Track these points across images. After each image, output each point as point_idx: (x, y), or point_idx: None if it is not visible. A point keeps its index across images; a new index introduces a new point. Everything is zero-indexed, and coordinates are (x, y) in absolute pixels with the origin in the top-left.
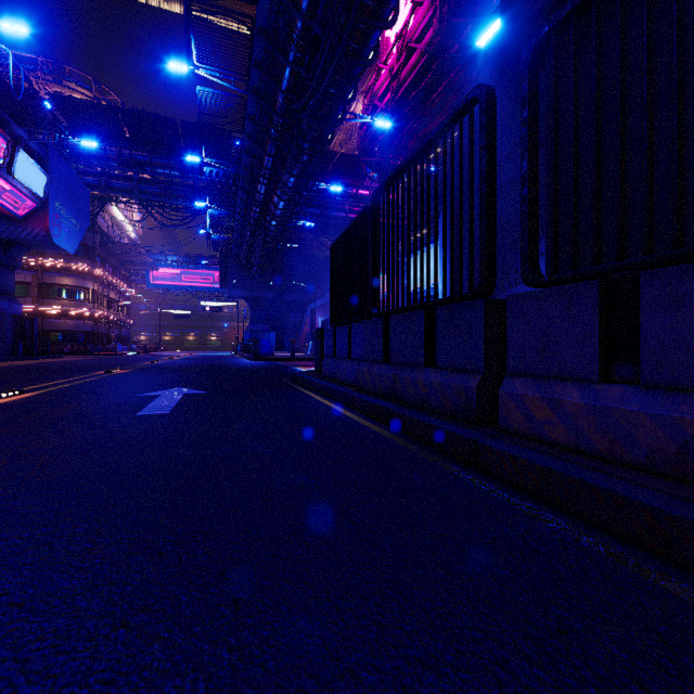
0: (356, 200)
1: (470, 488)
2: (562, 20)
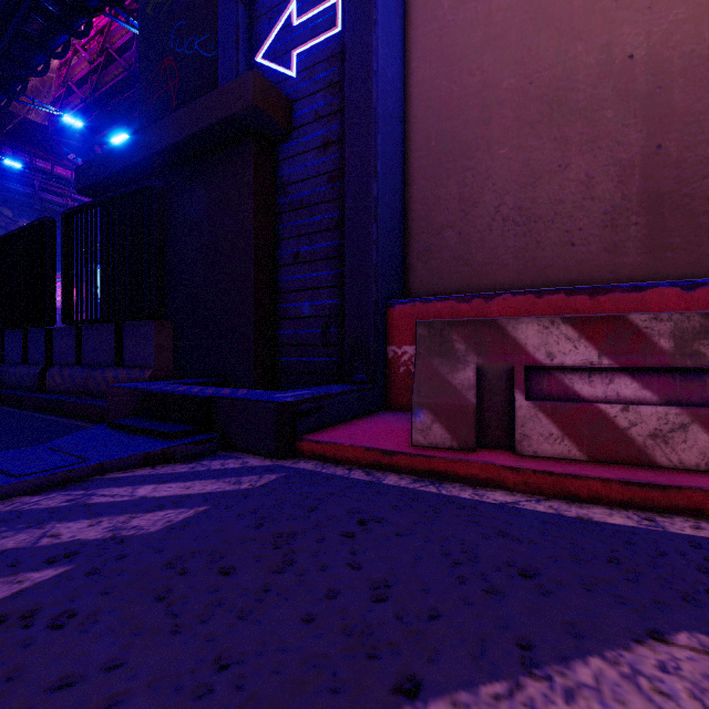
0: (51, 177)
1: (5, 411)
2: (73, 212)
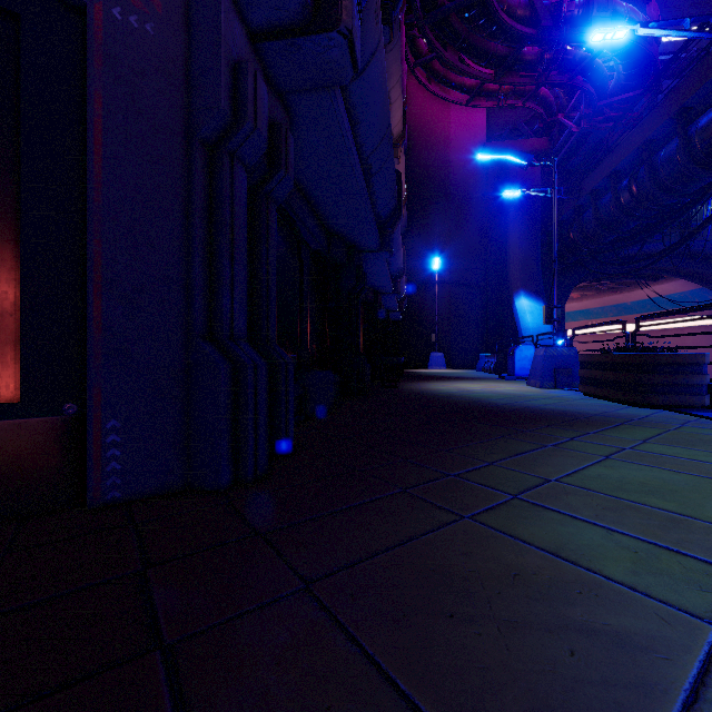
0: None
1: None
2: None
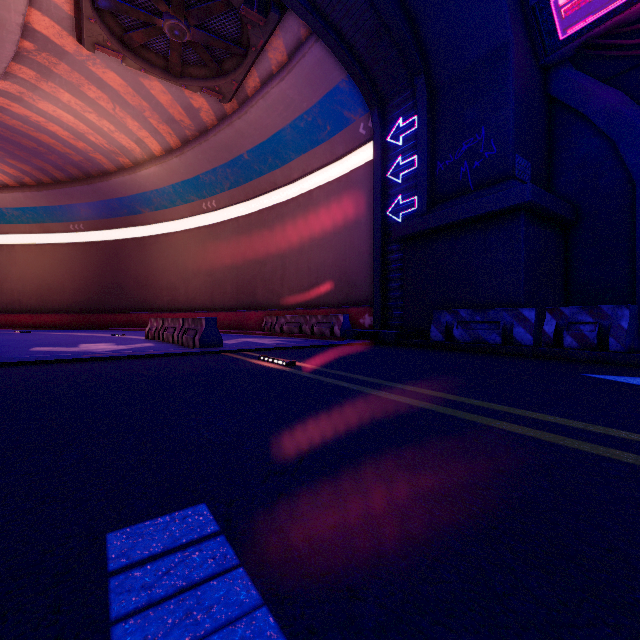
0: None
1: None
2: None
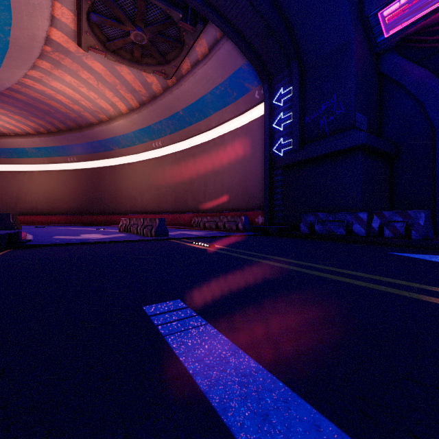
0: None
1: None
2: None
